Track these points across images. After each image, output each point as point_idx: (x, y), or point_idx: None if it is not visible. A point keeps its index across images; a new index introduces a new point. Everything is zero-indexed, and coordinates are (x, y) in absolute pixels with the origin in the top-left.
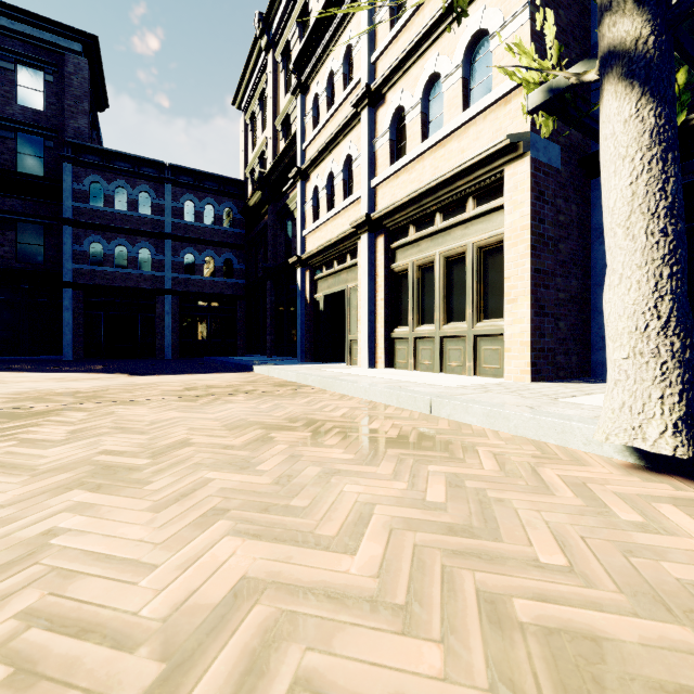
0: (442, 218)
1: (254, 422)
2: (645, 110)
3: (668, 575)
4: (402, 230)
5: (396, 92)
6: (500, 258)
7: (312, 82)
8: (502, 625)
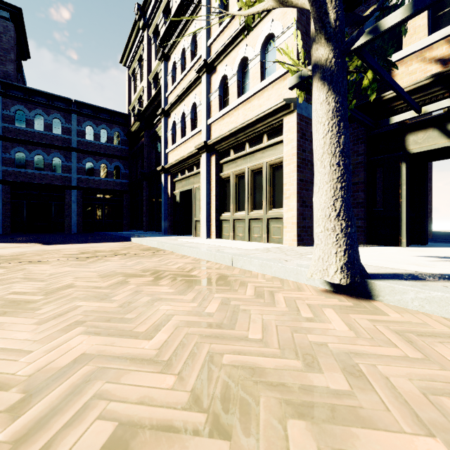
0: (250, 146)
1: (120, 272)
2: (330, 98)
3: (308, 340)
4: (227, 152)
5: (222, 66)
6: (282, 172)
7: (172, 54)
8: (213, 366)
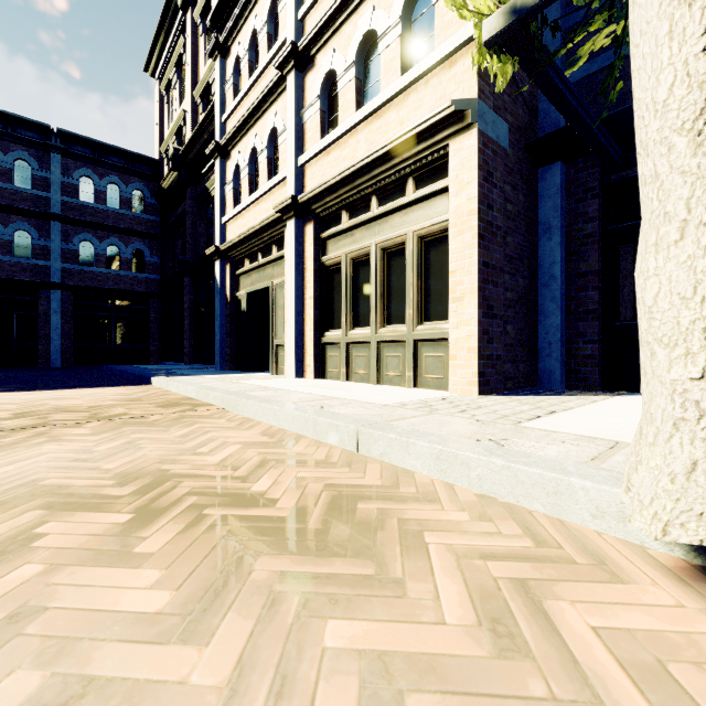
0: (379, 203)
1: (48, 488)
2: None
3: None
4: (334, 217)
5: (327, 54)
6: (443, 250)
7: (233, 44)
8: None
